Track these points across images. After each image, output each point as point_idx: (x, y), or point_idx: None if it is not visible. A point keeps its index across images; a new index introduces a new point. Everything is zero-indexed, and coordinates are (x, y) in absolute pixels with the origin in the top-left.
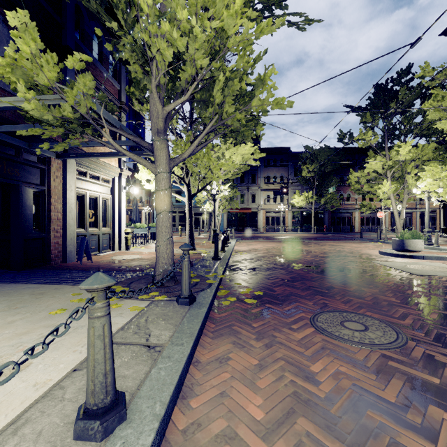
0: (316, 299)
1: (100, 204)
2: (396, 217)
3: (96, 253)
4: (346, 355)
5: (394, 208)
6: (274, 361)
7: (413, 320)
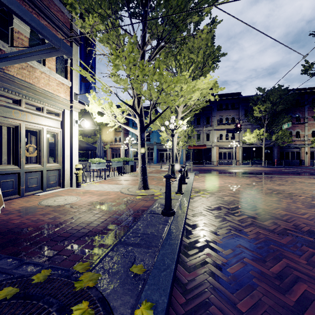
0: None
1: (43, 137)
2: None
3: (37, 192)
4: None
5: None
6: None
7: None
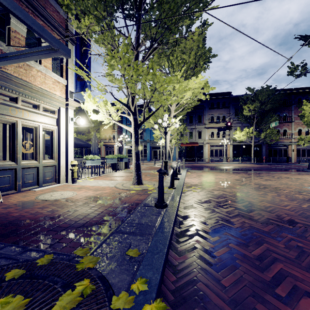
0: None
1: (39, 134)
2: None
3: (34, 188)
4: None
5: None
6: None
7: None
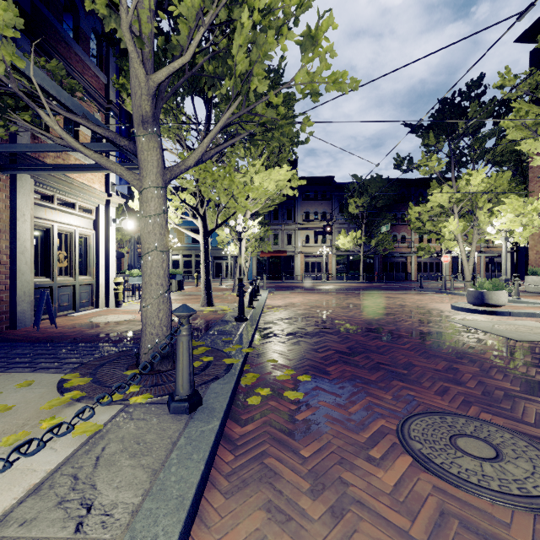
0: (395, 387)
1: (76, 242)
2: (464, 262)
3: (70, 313)
4: (493, 535)
5: (462, 251)
6: None
7: None
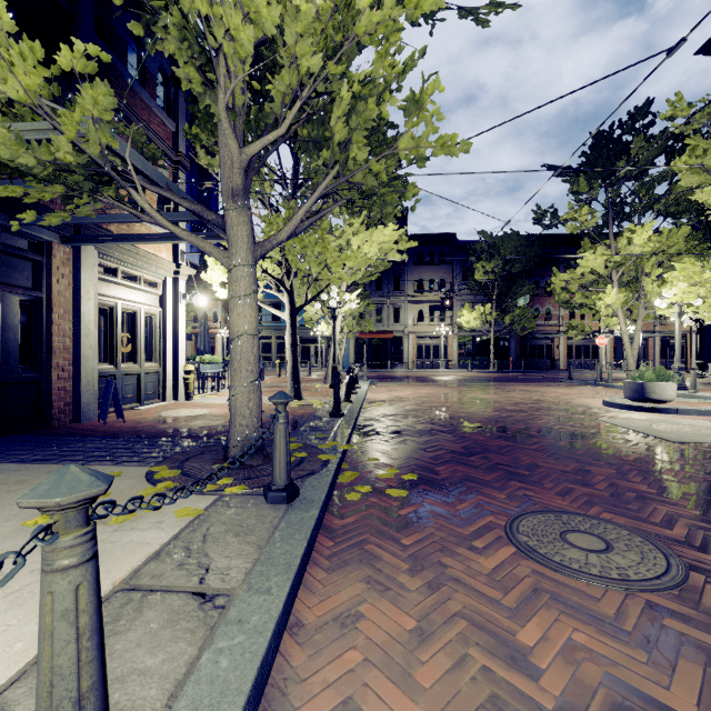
0: (511, 488)
1: (141, 323)
2: (626, 345)
3: (135, 406)
4: (581, 606)
5: (623, 331)
6: (447, 621)
7: (688, 529)
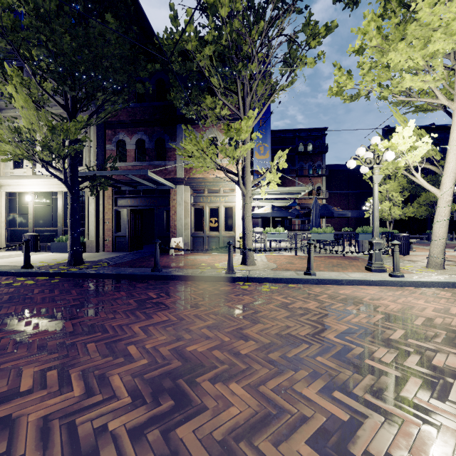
0: None
1: (220, 212)
2: None
3: (215, 252)
4: None
5: None
6: None
7: None
